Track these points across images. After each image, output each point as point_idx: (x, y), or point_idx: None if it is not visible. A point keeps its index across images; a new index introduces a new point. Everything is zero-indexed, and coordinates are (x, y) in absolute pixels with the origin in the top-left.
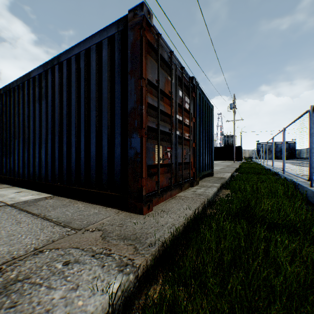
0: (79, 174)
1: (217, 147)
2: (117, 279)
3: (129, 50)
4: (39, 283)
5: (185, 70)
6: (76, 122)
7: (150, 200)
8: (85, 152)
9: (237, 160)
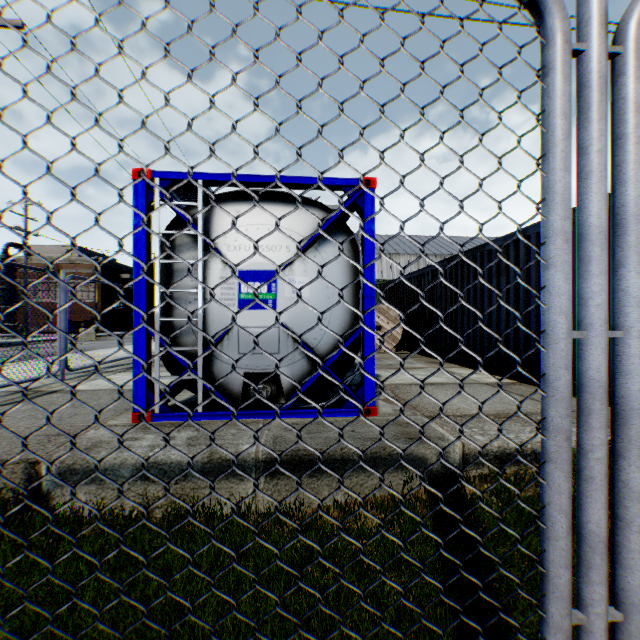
0: None
1: None
2: None
3: None
4: None
5: None
6: None
7: None
8: None
9: None
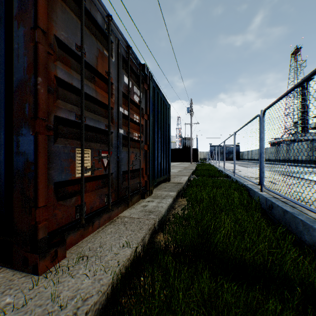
0: None
1: (176, 149)
2: None
3: None
4: None
5: (133, 52)
6: None
7: (59, 243)
8: None
9: (194, 161)
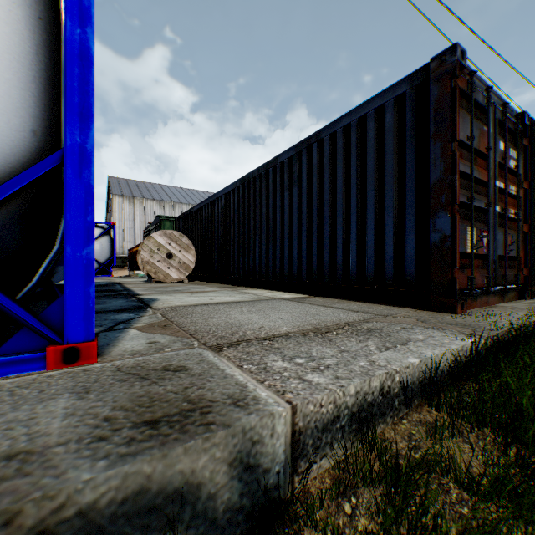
0: (348, 270)
1: None
2: (469, 338)
3: (432, 109)
4: (394, 332)
5: (507, 106)
6: (344, 208)
7: (463, 299)
8: (358, 242)
9: None
